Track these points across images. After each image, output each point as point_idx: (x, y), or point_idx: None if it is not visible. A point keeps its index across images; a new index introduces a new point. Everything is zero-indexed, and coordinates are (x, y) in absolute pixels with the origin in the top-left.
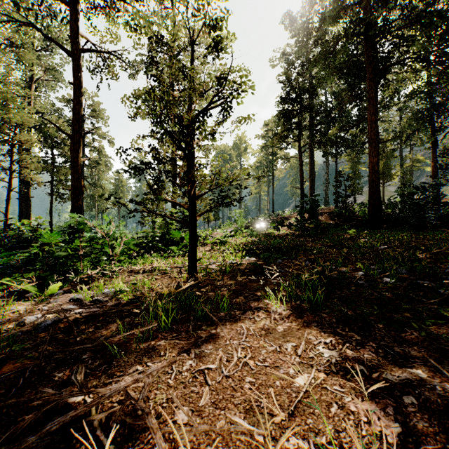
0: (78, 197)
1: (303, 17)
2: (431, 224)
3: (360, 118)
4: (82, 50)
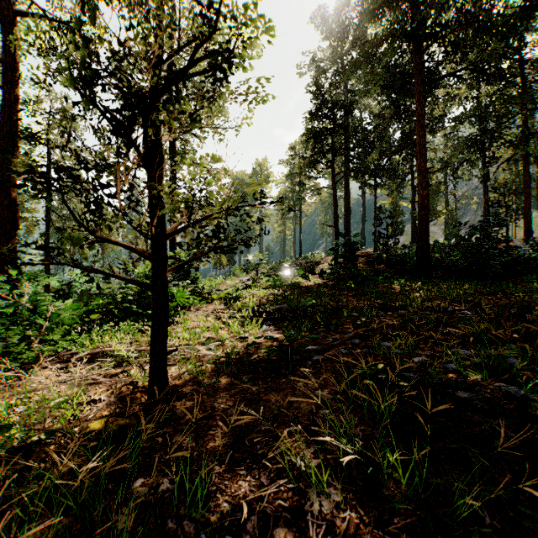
0: (10, 234)
1: (337, 18)
2: (493, 273)
3: (404, 143)
4: (18, 11)
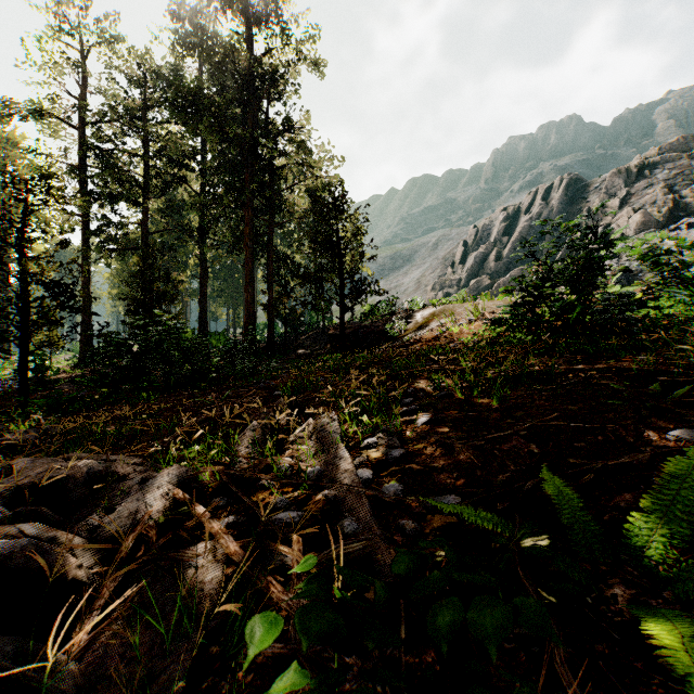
0: None
1: None
2: None
3: None
4: None
